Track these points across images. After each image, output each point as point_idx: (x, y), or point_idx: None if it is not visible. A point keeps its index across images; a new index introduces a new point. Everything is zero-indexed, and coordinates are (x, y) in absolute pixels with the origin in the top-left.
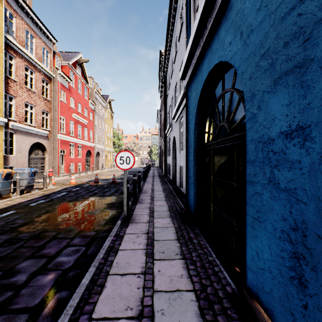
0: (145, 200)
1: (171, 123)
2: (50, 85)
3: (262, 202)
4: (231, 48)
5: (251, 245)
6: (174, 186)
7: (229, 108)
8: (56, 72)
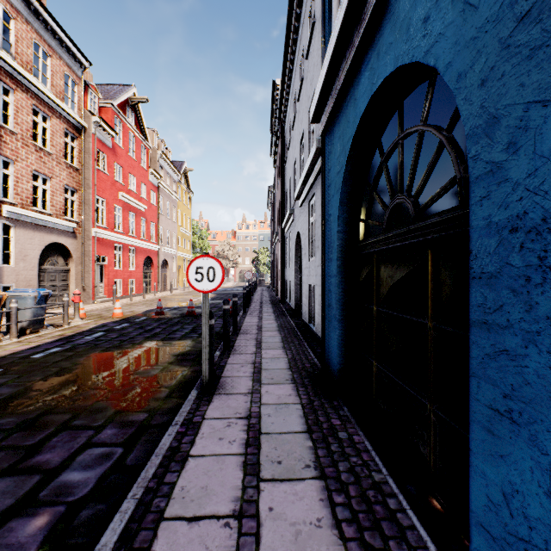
0: (245, 349)
1: (292, 208)
2: (78, 142)
3: (524, 376)
4: (428, 28)
5: (486, 472)
6: (298, 321)
7: (414, 168)
8: (89, 118)
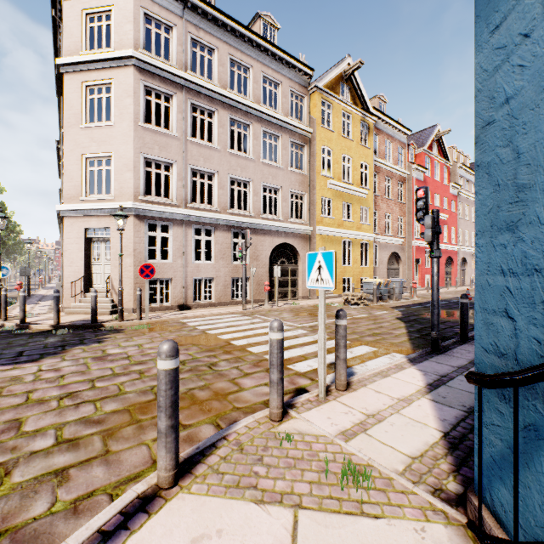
0: None
1: None
2: (403, 186)
3: None
4: None
5: None
6: None
7: None
8: (410, 168)
